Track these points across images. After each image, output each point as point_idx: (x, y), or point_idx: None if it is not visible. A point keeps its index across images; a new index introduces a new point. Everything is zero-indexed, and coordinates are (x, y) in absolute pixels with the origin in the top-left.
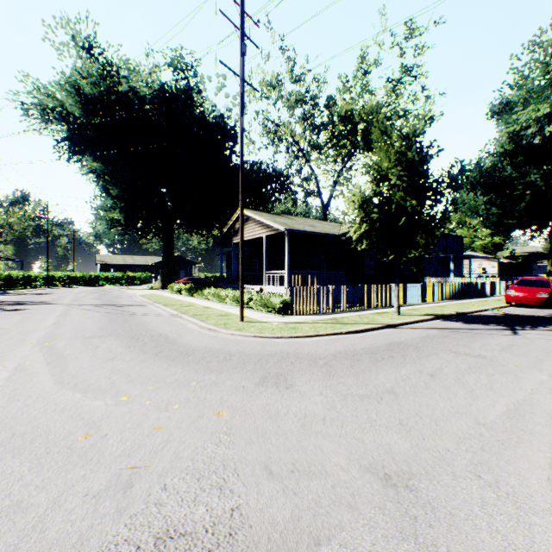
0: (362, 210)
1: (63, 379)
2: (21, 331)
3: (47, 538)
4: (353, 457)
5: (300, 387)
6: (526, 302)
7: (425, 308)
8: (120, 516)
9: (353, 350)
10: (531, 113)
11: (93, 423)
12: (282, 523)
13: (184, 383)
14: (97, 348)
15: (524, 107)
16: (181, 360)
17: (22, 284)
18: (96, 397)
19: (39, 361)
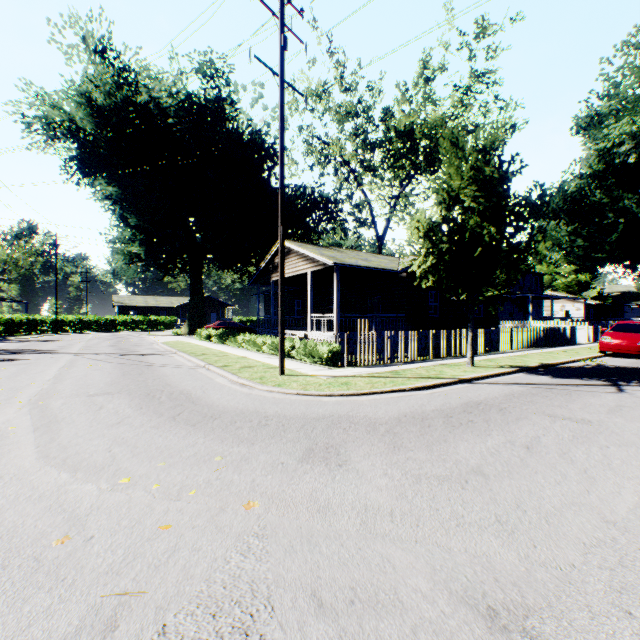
0: (428, 239)
1: (49, 451)
2: (13, 387)
3: None
4: (438, 577)
5: (357, 465)
6: (625, 351)
7: (503, 358)
8: None
9: (421, 412)
10: (625, 126)
11: (77, 519)
12: None
13: (205, 458)
14: (101, 408)
15: (617, 120)
16: (204, 426)
17: (26, 329)
18: (87, 478)
19: (24, 427)
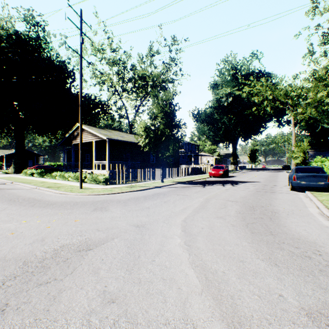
0: (146, 132)
1: None
2: None
3: (16, 253)
4: (128, 223)
5: (112, 210)
6: (216, 175)
7: (176, 179)
8: (44, 245)
9: (137, 197)
10: (224, 91)
11: (12, 230)
12: (103, 238)
13: (54, 214)
14: None
15: (222, 88)
16: (49, 207)
17: None
18: (6, 223)
19: None
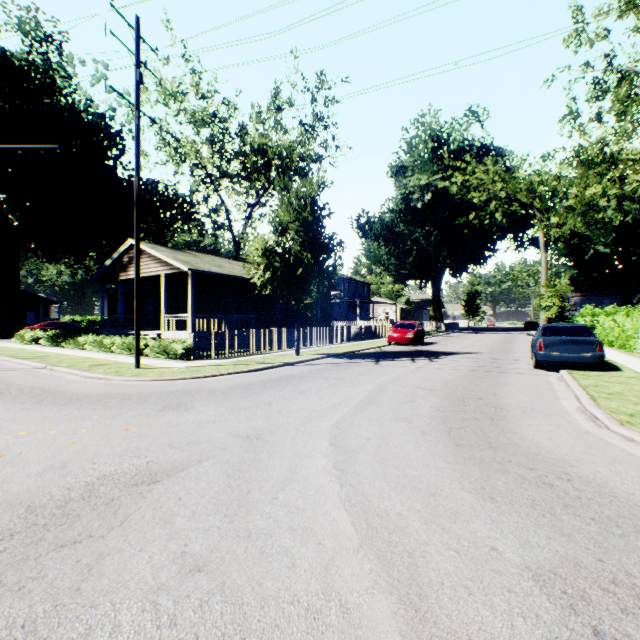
0: (266, 258)
1: None
2: None
3: (12, 492)
4: (230, 433)
5: (199, 408)
6: (400, 341)
7: (325, 349)
8: (66, 476)
9: (249, 383)
10: (416, 181)
11: (1, 450)
12: (181, 460)
13: (85, 418)
14: None
15: (413, 174)
16: (74, 404)
17: None
18: None
19: None
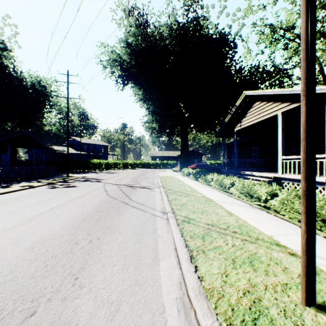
0: None
1: None
2: None
3: None
4: None
5: None
6: None
7: None
8: None
9: None
10: None
11: None
12: None
13: None
14: None
15: None
16: None
17: (113, 167)
18: None
19: None
